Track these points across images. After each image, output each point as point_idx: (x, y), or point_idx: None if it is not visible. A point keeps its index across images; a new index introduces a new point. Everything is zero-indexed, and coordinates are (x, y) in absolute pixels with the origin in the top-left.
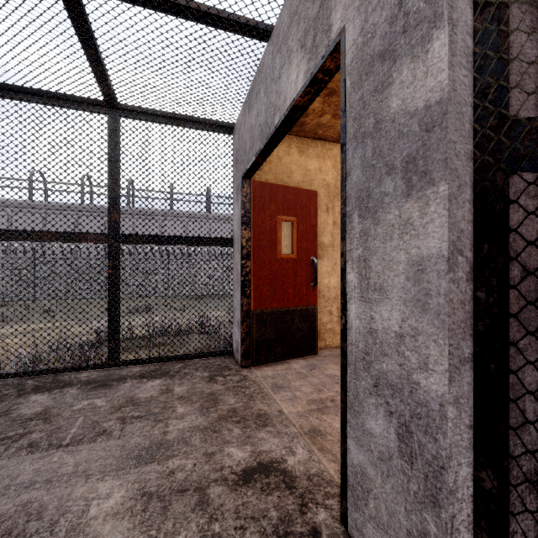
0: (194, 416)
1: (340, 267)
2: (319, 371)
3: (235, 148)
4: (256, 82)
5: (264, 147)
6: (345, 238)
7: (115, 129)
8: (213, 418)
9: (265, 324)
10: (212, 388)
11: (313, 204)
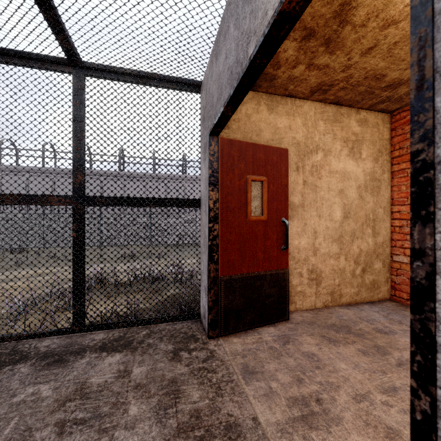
0: (148, 424)
1: (412, 281)
2: (294, 347)
3: (202, 105)
4: (225, 20)
5: (234, 92)
6: (430, 218)
7: (79, 89)
8: (171, 429)
9: (233, 291)
10: (174, 371)
11: (283, 163)
